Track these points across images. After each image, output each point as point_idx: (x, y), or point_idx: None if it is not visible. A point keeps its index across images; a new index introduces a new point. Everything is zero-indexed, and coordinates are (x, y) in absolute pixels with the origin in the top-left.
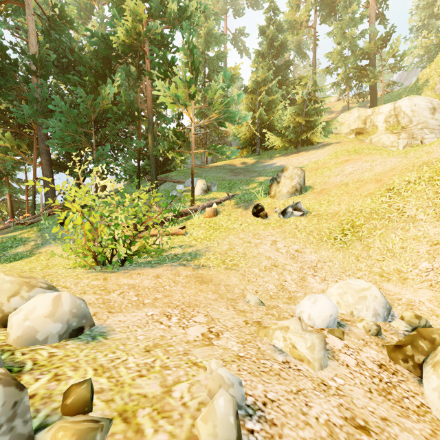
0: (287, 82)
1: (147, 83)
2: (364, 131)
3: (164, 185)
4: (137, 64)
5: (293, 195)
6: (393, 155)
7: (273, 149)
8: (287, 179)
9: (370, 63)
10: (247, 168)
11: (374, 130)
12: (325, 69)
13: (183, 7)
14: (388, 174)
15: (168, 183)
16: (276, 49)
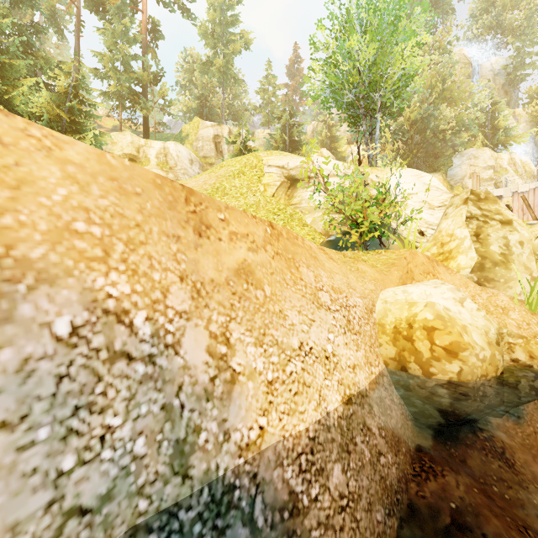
0: (37, 53)
1: None
2: (137, 160)
3: None
4: None
5: None
6: None
7: None
8: None
9: (144, 93)
10: None
11: (147, 162)
12: (93, 69)
13: None
14: None
15: None
16: None
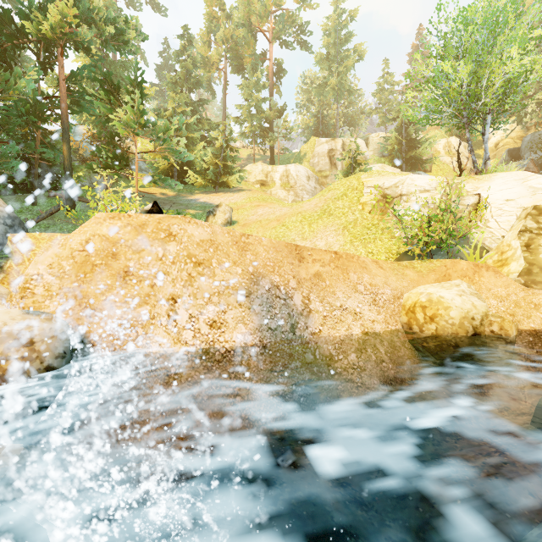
0: (203, 120)
1: (61, 84)
2: (266, 184)
3: (77, 205)
4: (39, 53)
5: (226, 226)
6: (286, 206)
7: (190, 184)
8: (222, 213)
9: (270, 126)
10: (171, 200)
11: (273, 185)
12: (235, 118)
13: (120, 29)
14: (283, 217)
15: (80, 203)
16: (191, 83)
